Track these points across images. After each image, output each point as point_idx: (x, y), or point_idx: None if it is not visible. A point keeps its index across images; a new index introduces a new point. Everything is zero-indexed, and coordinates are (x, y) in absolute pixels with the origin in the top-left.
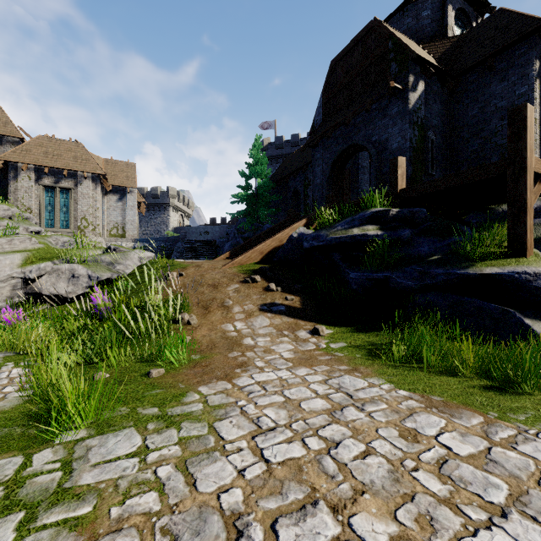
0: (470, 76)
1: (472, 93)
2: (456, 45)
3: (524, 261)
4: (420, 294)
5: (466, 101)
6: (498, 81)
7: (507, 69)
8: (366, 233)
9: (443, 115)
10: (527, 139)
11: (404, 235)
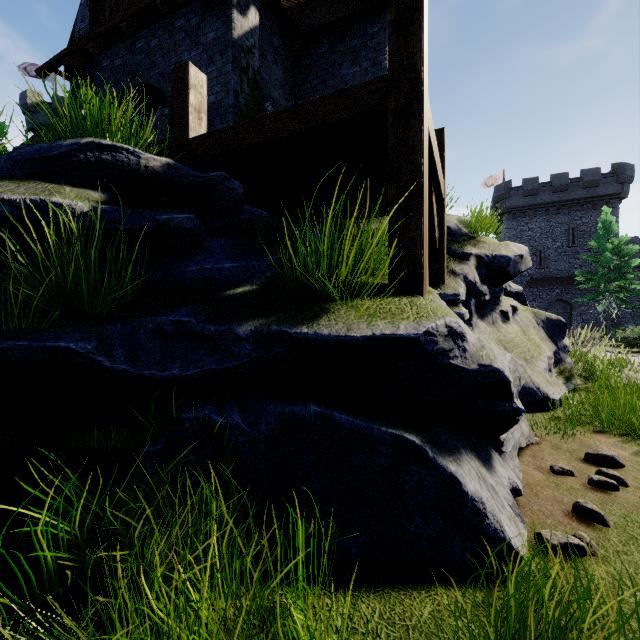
0: (319, 47)
1: (322, 71)
2: (303, 7)
3: (425, 303)
4: (190, 405)
5: (314, 81)
6: (350, 63)
7: (360, 50)
8: (38, 199)
9: (287, 91)
10: (424, 35)
11: (169, 222)
